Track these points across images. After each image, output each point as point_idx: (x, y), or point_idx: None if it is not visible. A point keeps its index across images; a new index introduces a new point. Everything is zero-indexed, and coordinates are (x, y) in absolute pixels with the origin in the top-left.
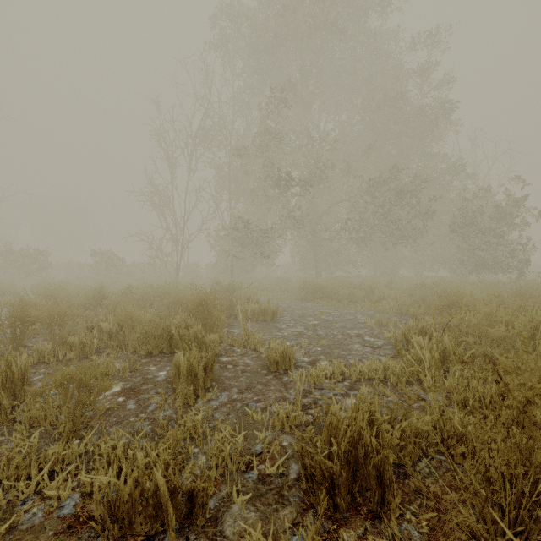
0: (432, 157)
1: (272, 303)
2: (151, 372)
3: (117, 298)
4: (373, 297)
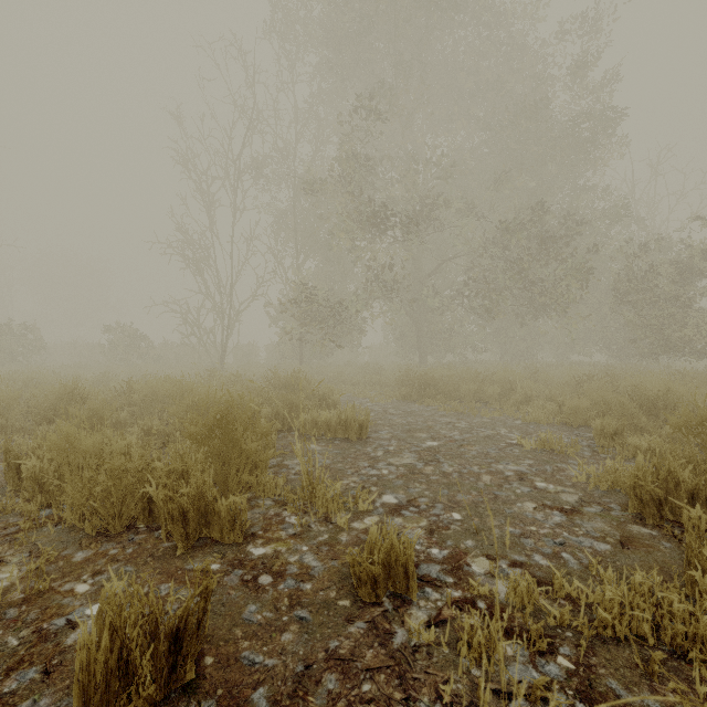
0: (586, 192)
1: (358, 405)
2: (71, 604)
3: (93, 403)
4: (515, 397)
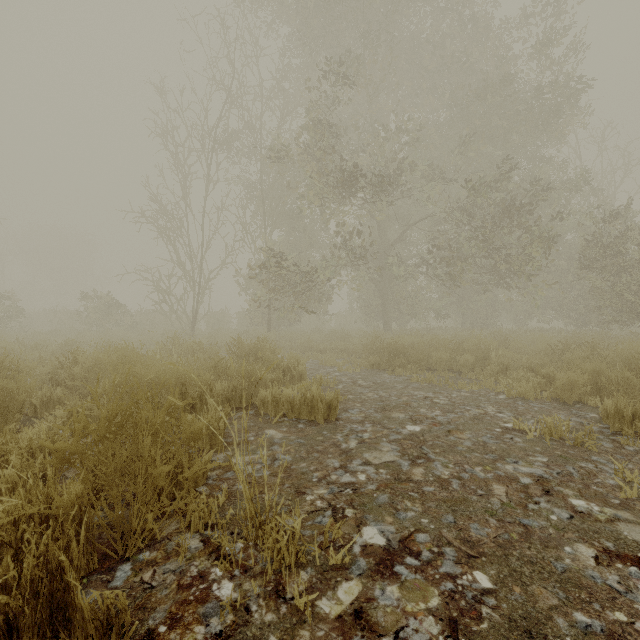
0: (546, 163)
1: (325, 375)
2: None
3: (8, 381)
4: (491, 366)
